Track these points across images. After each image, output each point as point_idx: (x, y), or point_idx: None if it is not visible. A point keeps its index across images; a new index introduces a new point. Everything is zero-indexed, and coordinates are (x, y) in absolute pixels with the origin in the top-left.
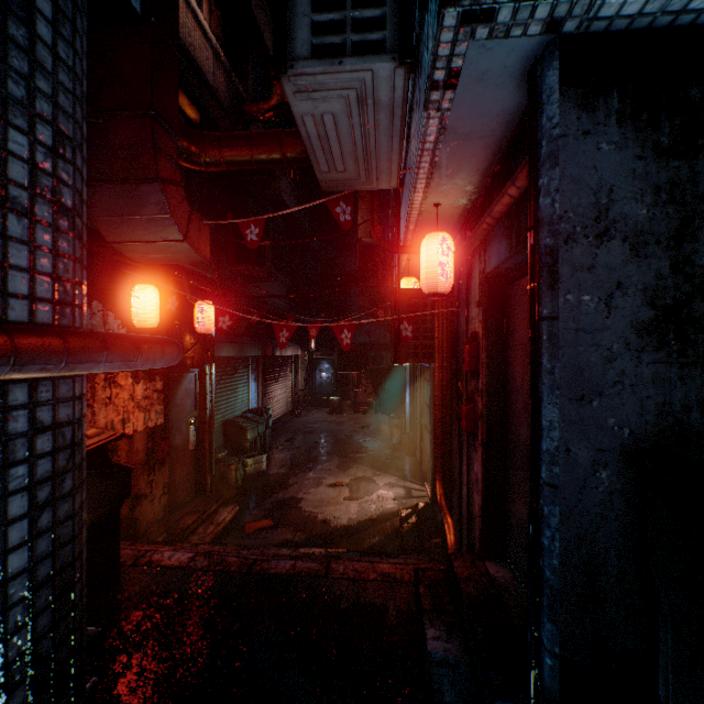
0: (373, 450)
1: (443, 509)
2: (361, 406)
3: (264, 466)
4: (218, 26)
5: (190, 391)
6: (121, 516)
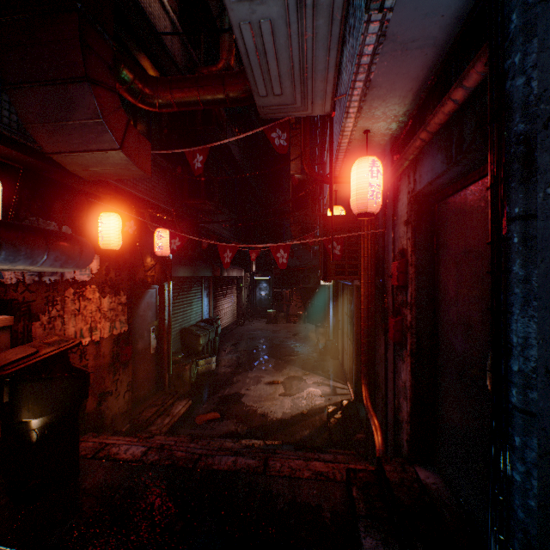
0: (303, 353)
1: (370, 411)
2: (292, 317)
3: (213, 366)
4: (175, 2)
5: (151, 304)
6: (89, 410)
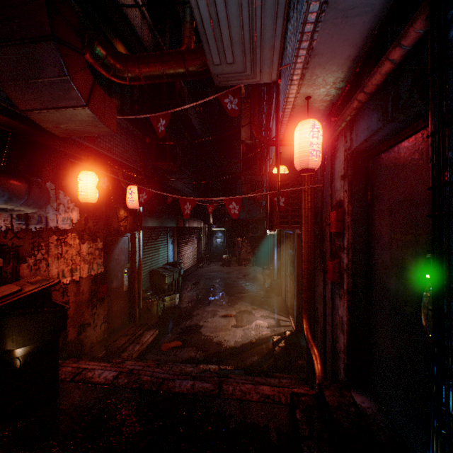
0: (252, 291)
1: (310, 342)
2: (243, 261)
3: (177, 302)
4: None
5: (124, 249)
6: (70, 339)
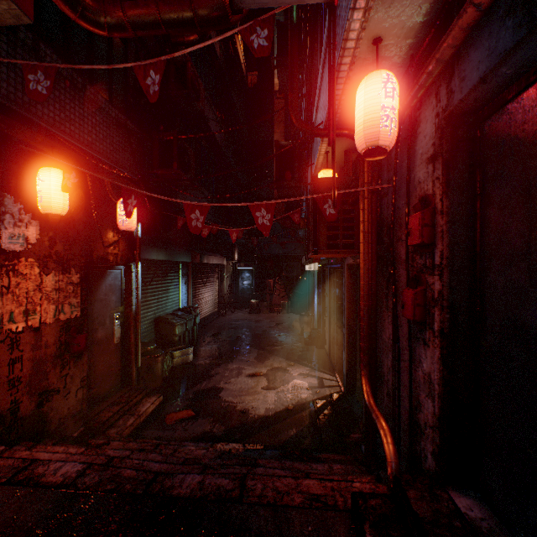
0: (287, 343)
1: (374, 410)
2: (275, 307)
3: (191, 358)
4: None
5: (115, 287)
6: (24, 414)
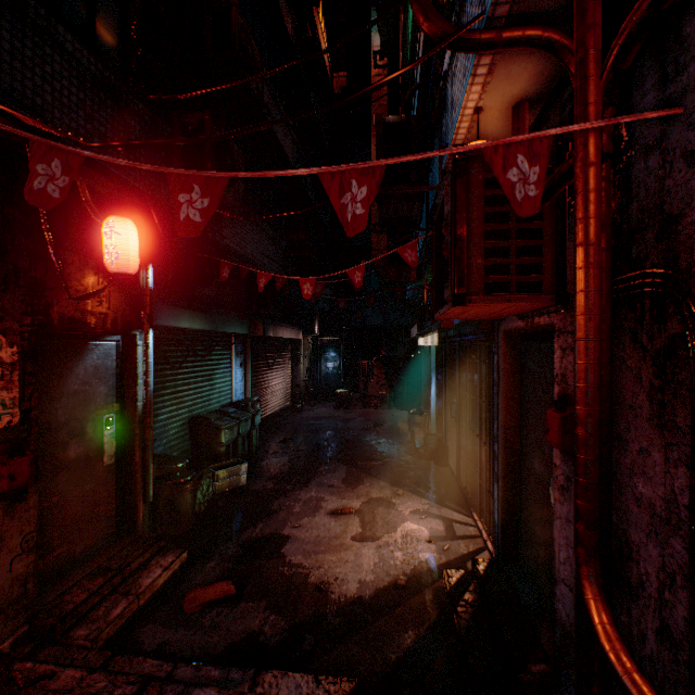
0: (390, 456)
1: None
2: (372, 400)
3: (243, 480)
4: None
5: (106, 370)
6: None
